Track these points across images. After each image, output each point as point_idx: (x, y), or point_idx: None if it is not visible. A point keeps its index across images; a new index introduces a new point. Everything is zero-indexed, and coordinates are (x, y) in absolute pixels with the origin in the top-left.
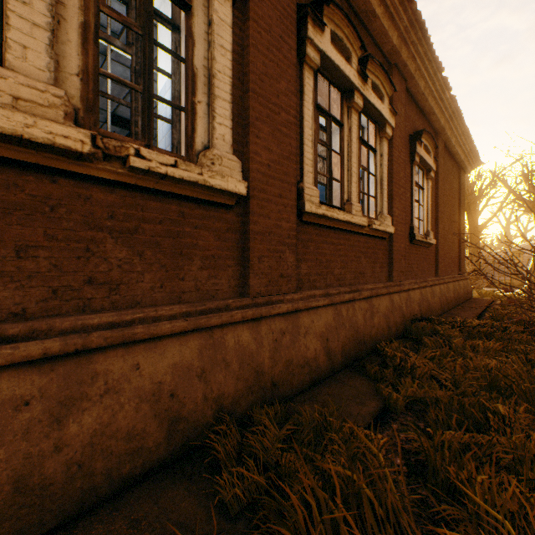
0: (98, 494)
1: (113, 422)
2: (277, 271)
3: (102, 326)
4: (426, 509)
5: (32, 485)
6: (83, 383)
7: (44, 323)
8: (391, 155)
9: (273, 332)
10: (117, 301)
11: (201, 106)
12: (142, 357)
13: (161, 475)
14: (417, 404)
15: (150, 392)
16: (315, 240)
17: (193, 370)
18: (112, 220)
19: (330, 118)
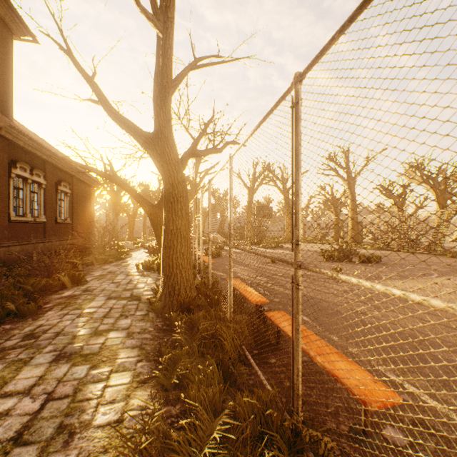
0: None
1: None
2: (3, 236)
3: None
4: None
5: None
6: None
7: None
8: (46, 193)
9: (4, 250)
10: None
11: None
12: None
13: None
14: None
15: None
16: (14, 226)
17: None
18: None
19: (19, 189)
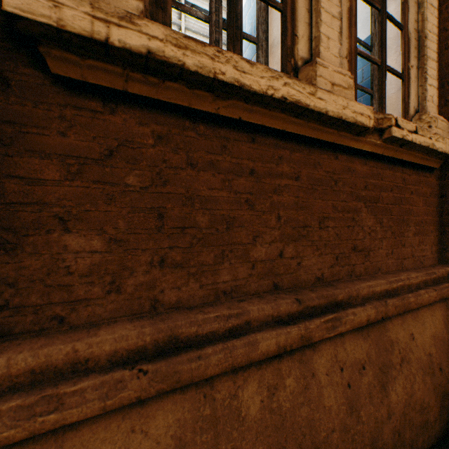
0: None
1: (412, 393)
2: None
3: (380, 293)
4: None
5: (377, 448)
6: (386, 350)
7: (353, 290)
8: None
9: None
10: (367, 267)
11: (412, 70)
12: (411, 326)
13: None
14: None
15: (425, 364)
16: None
17: (445, 343)
18: (364, 190)
19: None
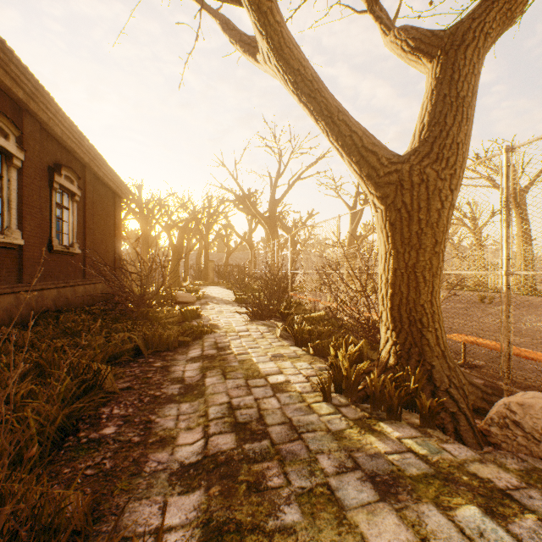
0: None
1: None
2: None
3: None
4: None
5: None
6: None
7: None
8: (23, 182)
9: None
10: None
11: None
12: None
13: None
14: None
15: None
16: None
17: None
18: None
19: None
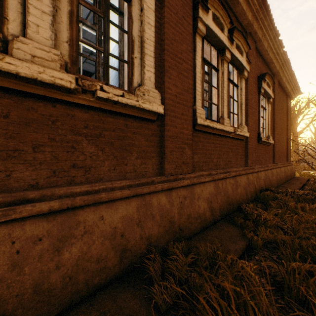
0: (80, 295)
1: (89, 251)
2: (180, 160)
3: (81, 193)
4: (285, 313)
5: (43, 289)
6: (71, 227)
7: (49, 191)
8: (247, 89)
9: (179, 197)
10: (89, 178)
11: (136, 60)
12: (104, 212)
13: (116, 284)
14: (269, 243)
15: (109, 233)
16: (202, 141)
17: (134, 220)
18: (86, 129)
19: (211, 66)
